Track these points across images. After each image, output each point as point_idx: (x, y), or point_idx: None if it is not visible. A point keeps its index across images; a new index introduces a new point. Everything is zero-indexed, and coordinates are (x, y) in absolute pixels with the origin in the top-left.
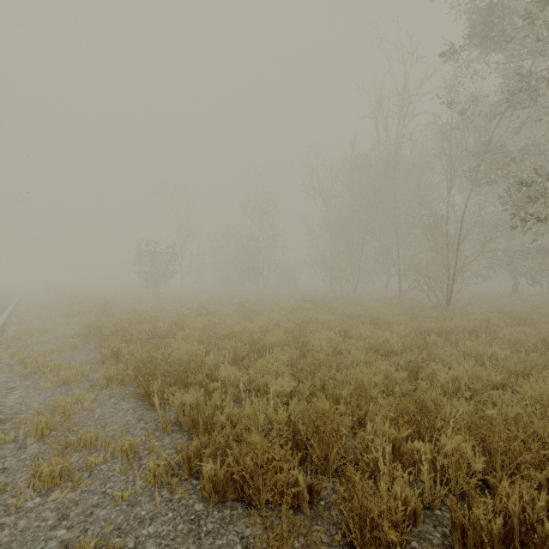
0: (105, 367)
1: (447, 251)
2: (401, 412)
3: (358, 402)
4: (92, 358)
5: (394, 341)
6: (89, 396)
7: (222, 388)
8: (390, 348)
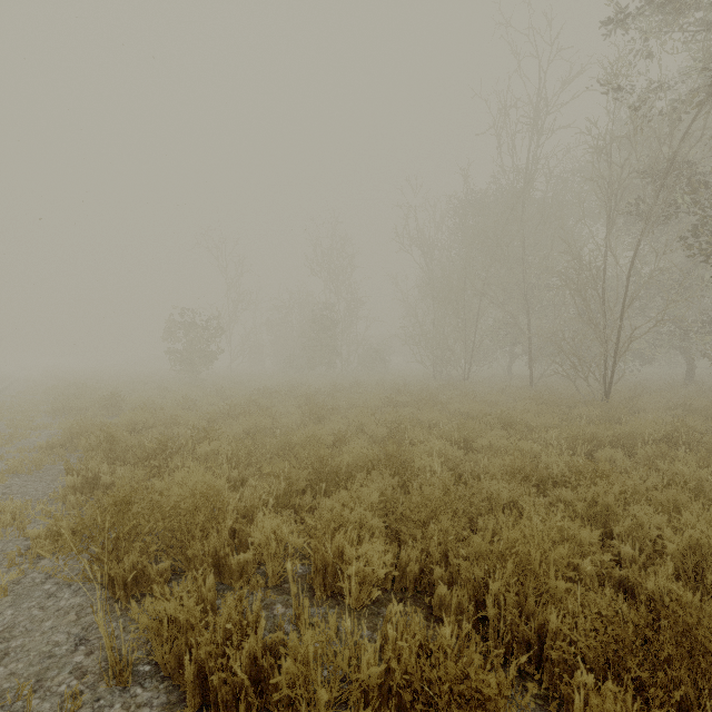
0: (68, 508)
1: (604, 321)
2: (632, 646)
3: (518, 598)
4: (53, 490)
5: (548, 460)
6: (9, 576)
7: (258, 558)
8: (547, 473)
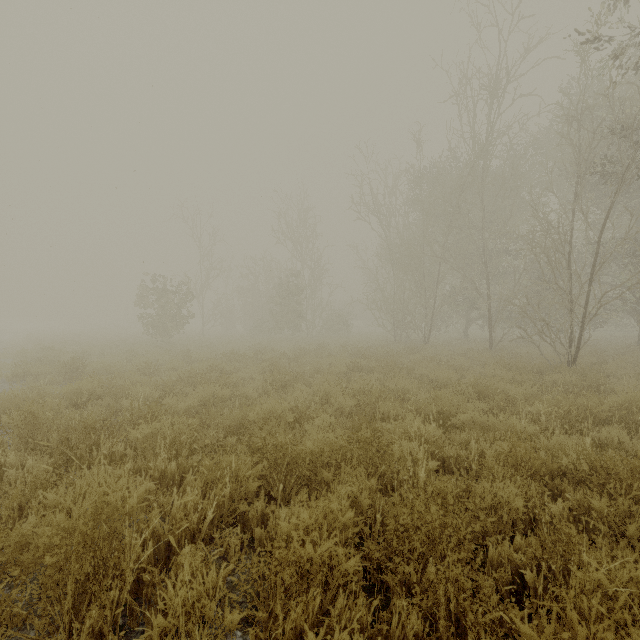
0: None
1: (570, 285)
2: None
3: None
4: None
5: (550, 445)
6: None
7: (171, 637)
8: (555, 465)
